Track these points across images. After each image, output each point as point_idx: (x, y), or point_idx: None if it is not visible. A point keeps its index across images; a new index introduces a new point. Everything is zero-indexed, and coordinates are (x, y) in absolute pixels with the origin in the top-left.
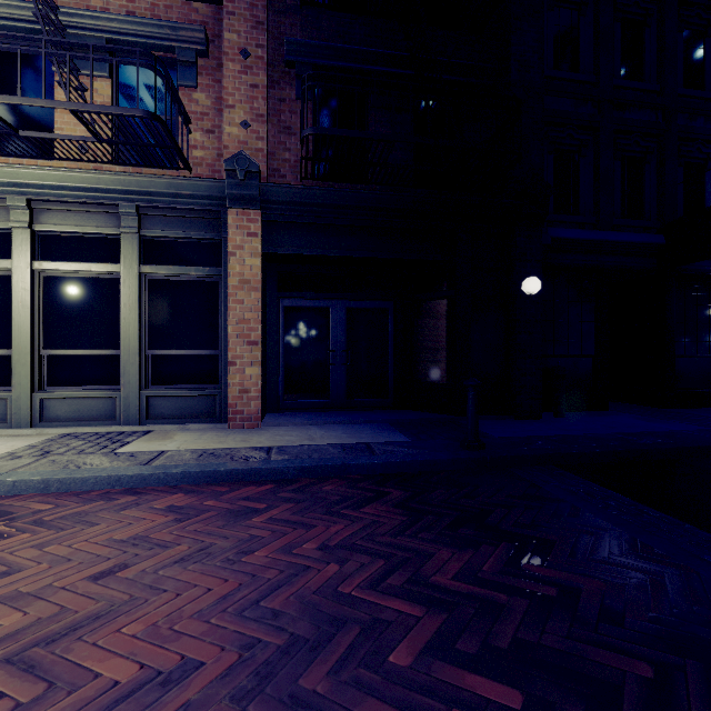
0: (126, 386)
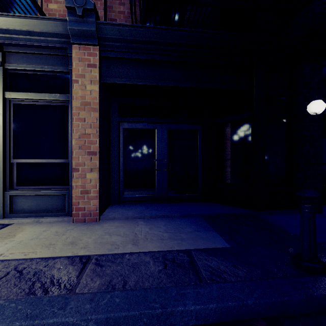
0: None
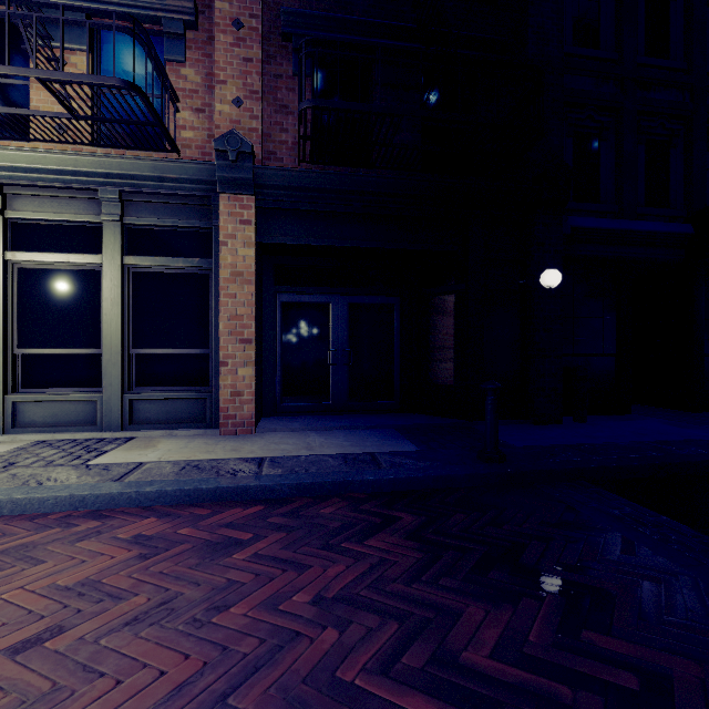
0: (107, 388)
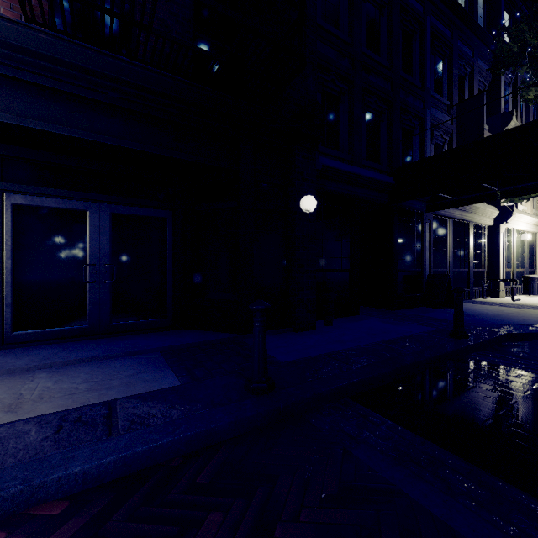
0: None
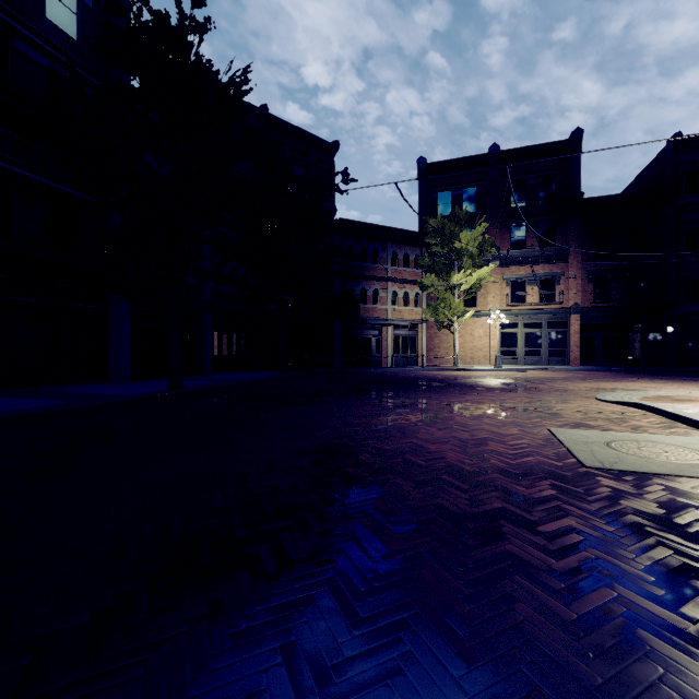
0: (544, 357)
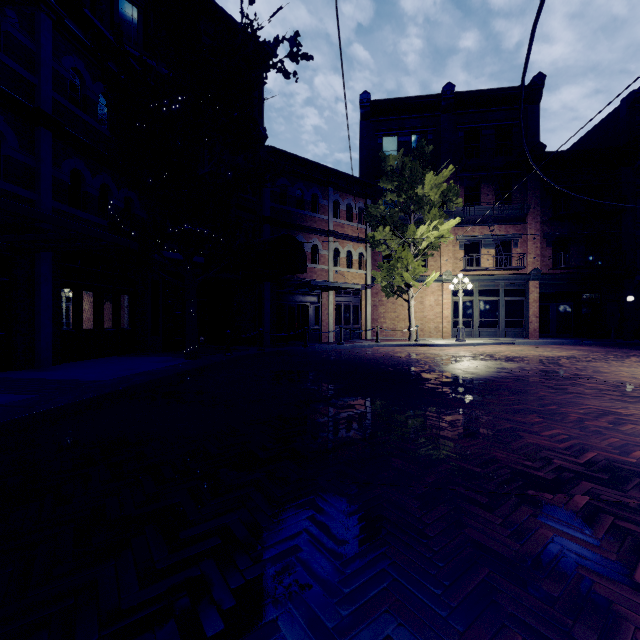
0: (501, 328)
